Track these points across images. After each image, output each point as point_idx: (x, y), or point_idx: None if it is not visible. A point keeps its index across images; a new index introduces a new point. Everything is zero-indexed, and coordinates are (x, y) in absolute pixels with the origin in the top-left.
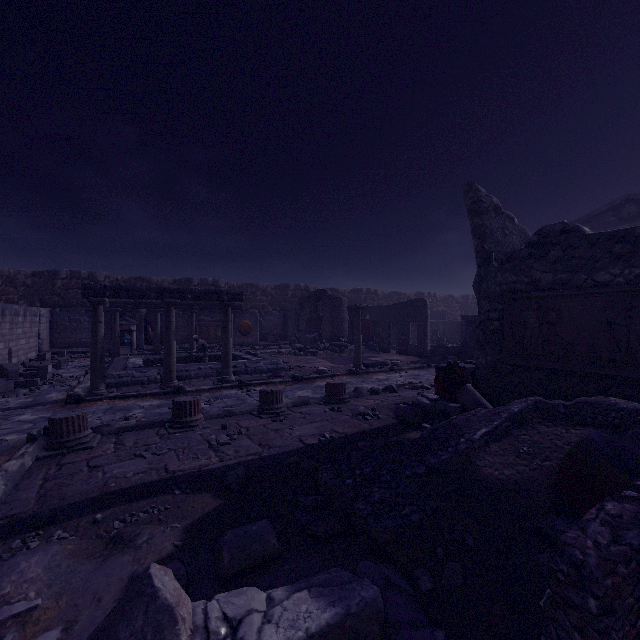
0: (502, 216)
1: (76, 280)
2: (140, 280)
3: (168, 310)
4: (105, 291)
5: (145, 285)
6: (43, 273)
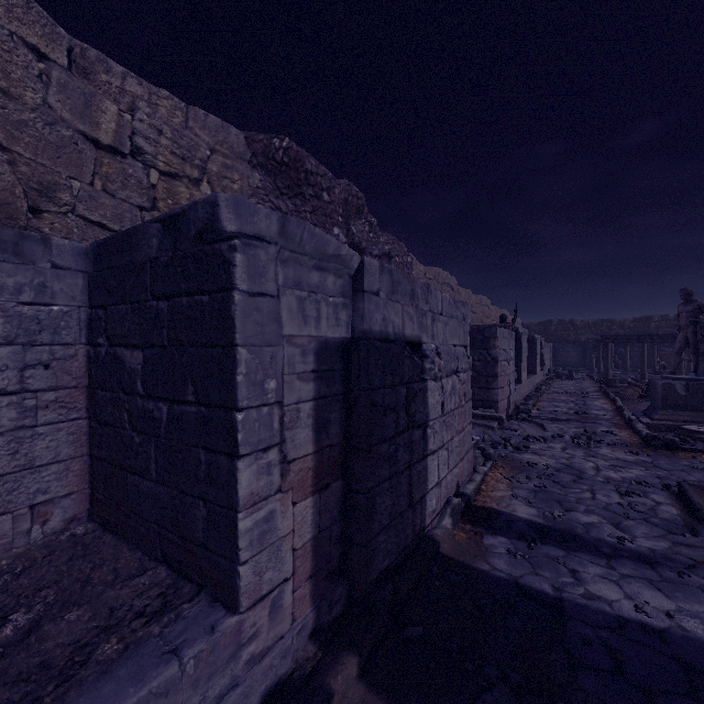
0: None
1: (562, 325)
2: (605, 321)
3: (642, 345)
4: (611, 337)
5: (609, 325)
6: (543, 323)
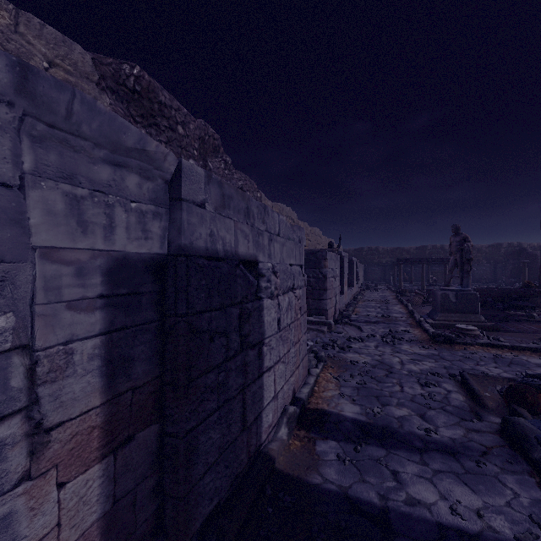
0: None
1: (370, 251)
2: (398, 249)
3: (422, 265)
4: (403, 260)
5: (400, 251)
6: (358, 249)
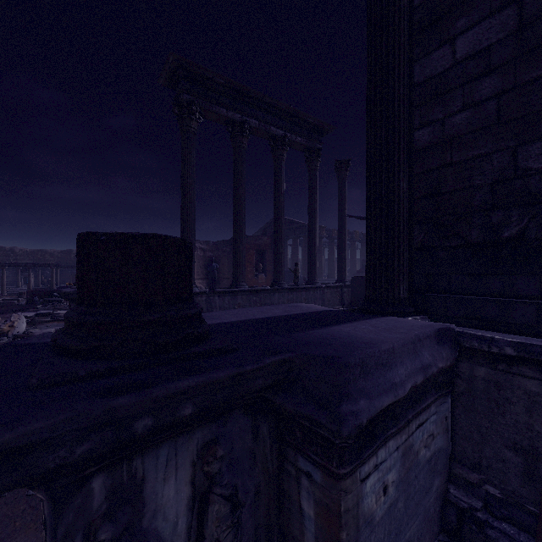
0: None
1: (3, 252)
2: (41, 251)
3: (29, 270)
4: (6, 264)
5: (44, 254)
6: None
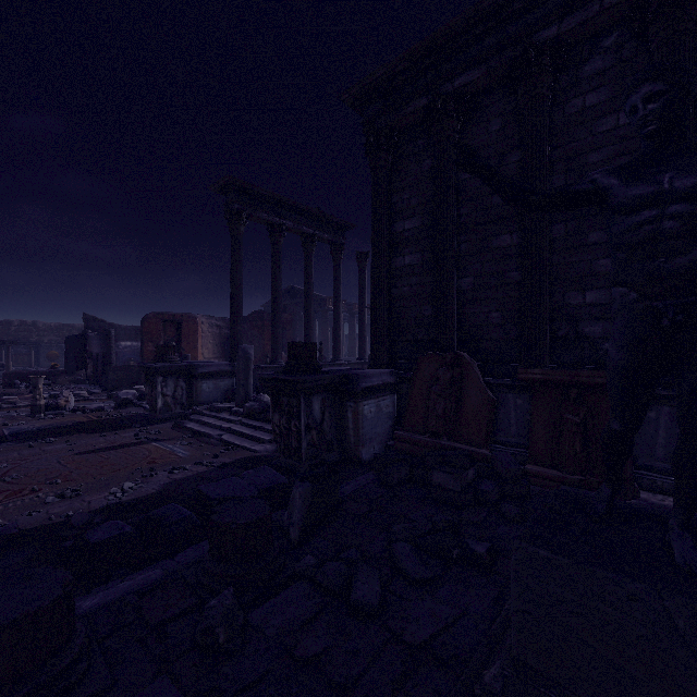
0: (99, 321)
1: None
2: None
3: None
4: None
5: None
6: None
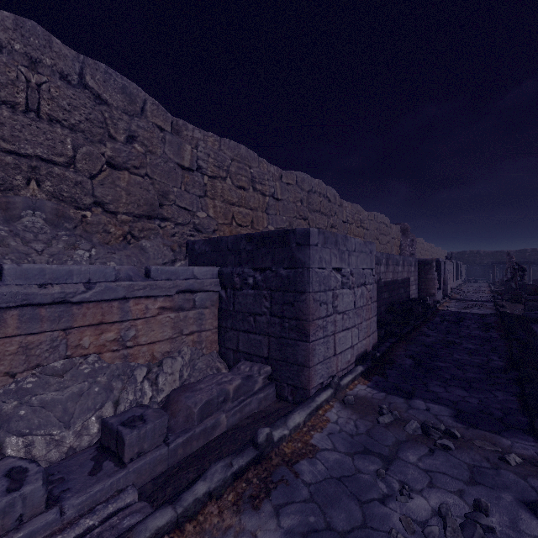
0: None
1: (472, 254)
2: (498, 252)
3: None
4: (496, 263)
5: (501, 254)
6: (460, 252)
